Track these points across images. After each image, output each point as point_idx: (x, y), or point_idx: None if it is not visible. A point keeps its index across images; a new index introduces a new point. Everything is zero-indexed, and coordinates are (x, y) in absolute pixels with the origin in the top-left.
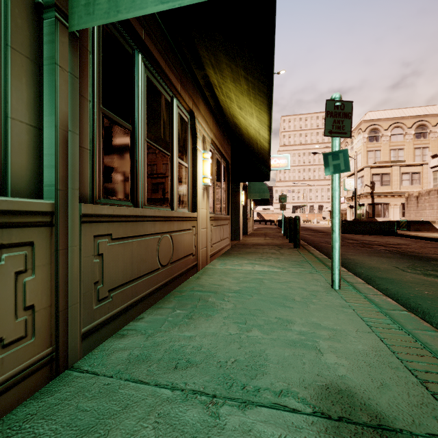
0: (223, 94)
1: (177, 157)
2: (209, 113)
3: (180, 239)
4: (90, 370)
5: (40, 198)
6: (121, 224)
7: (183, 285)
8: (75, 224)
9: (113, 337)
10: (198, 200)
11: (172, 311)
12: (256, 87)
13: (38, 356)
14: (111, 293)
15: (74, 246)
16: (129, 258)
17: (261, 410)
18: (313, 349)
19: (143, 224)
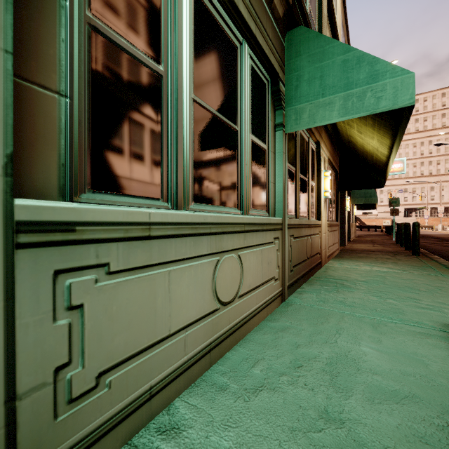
0: (343, 123)
1: (310, 179)
2: (326, 136)
3: (314, 241)
4: (297, 303)
5: (275, 217)
6: (295, 229)
7: (316, 275)
8: (286, 229)
9: (295, 293)
10: (321, 211)
11: (320, 286)
12: (382, 124)
13: (279, 289)
14: (293, 268)
15: (285, 240)
16: (297, 250)
17: (406, 325)
18: (439, 312)
19: (301, 229)
